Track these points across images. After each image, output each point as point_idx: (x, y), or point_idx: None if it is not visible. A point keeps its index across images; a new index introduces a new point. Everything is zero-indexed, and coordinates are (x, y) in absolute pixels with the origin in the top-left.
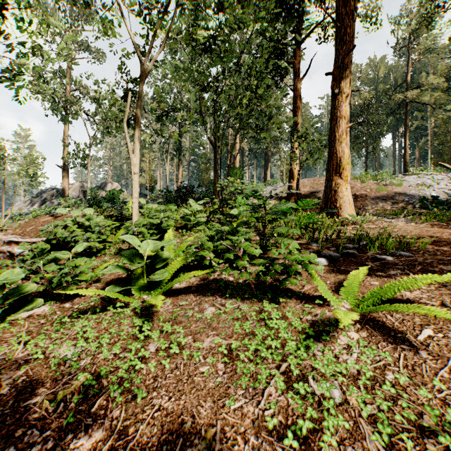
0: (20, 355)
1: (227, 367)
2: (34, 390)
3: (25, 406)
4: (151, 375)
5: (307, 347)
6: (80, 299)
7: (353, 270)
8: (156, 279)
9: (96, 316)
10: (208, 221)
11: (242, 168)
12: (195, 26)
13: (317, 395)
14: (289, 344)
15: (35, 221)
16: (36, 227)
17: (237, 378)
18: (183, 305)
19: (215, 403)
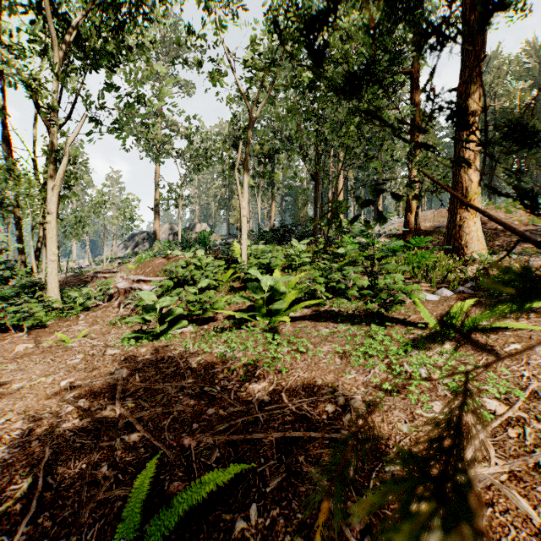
0: (191, 351)
1: (343, 361)
2: (213, 366)
3: (213, 372)
4: (287, 363)
5: (406, 352)
6: (213, 323)
7: (459, 302)
8: (276, 307)
9: (235, 331)
10: (312, 262)
11: (346, 201)
12: (300, 65)
13: (409, 372)
14: (391, 348)
15: (151, 263)
16: (153, 268)
17: (351, 365)
18: (301, 327)
19: (336, 375)
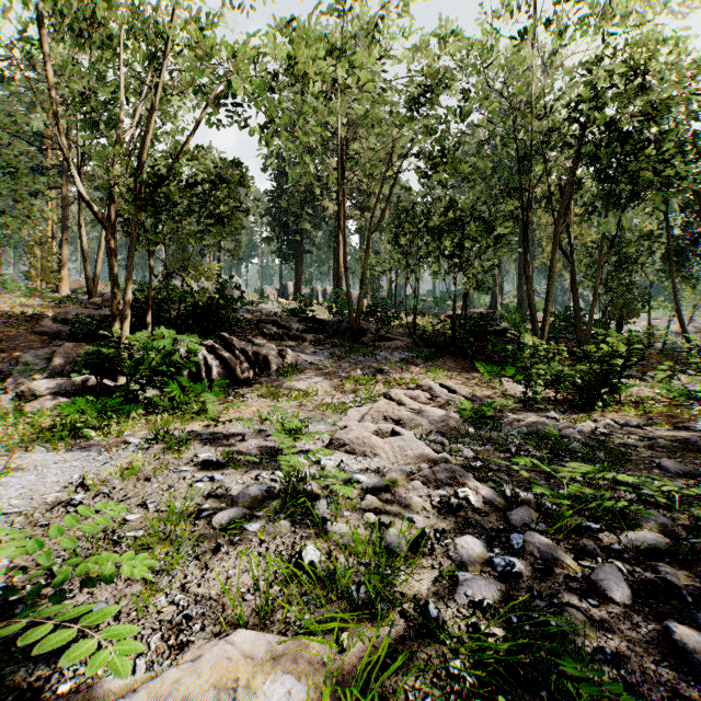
0: None
1: None
2: None
3: None
4: None
5: None
6: None
7: None
8: None
9: None
10: None
11: None
12: None
13: None
14: None
15: None
16: None
17: None
18: None
19: None
